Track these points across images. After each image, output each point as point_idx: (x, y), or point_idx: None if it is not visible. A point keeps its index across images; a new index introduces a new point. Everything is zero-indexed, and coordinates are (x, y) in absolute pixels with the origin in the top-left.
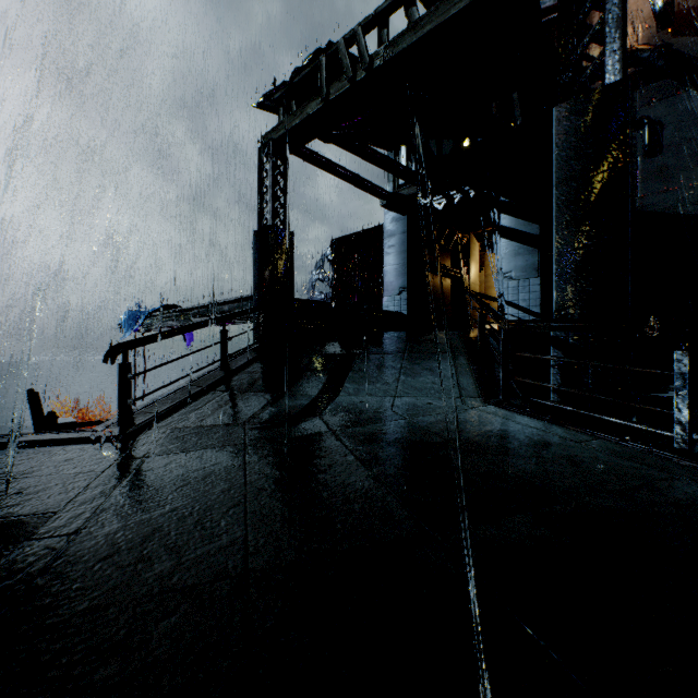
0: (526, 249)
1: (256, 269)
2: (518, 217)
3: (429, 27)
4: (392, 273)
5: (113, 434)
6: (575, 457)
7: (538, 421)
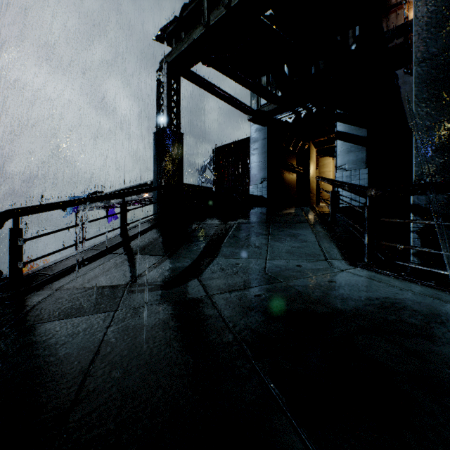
0: (356, 147)
1: (155, 161)
2: (350, 124)
3: None
4: (255, 168)
5: None
6: None
7: (420, 286)
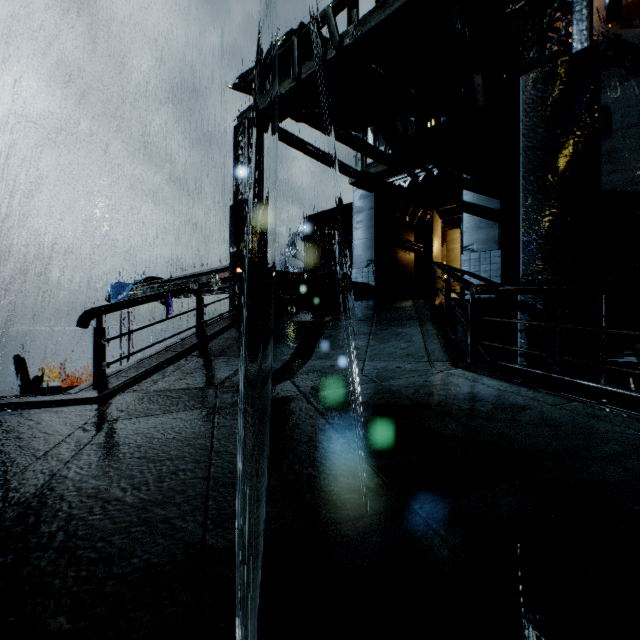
0: (487, 223)
1: (232, 242)
2: (479, 193)
3: (397, 5)
4: (360, 246)
5: (86, 397)
6: (553, 420)
7: (508, 384)
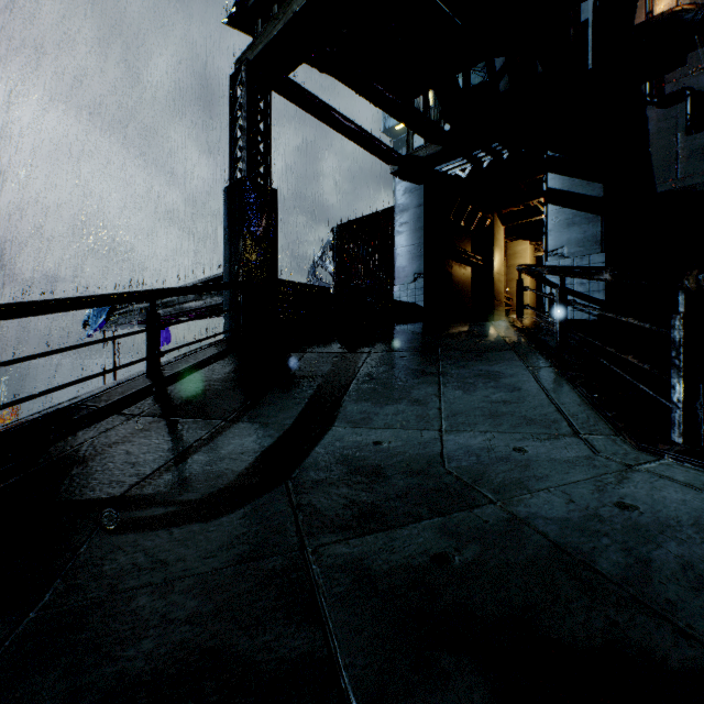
0: (584, 216)
1: (227, 239)
2: (573, 176)
3: None
4: (404, 256)
5: None
6: None
7: None
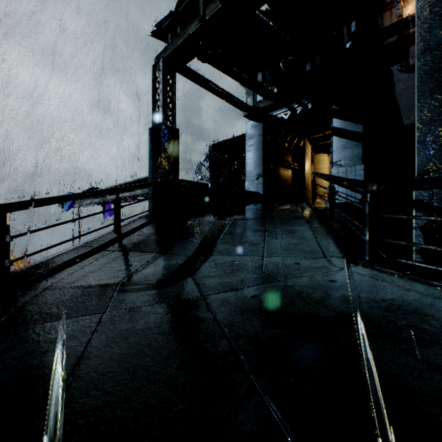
0: (352, 143)
1: (151, 157)
2: (346, 120)
3: None
4: (251, 164)
5: None
6: None
7: (428, 287)
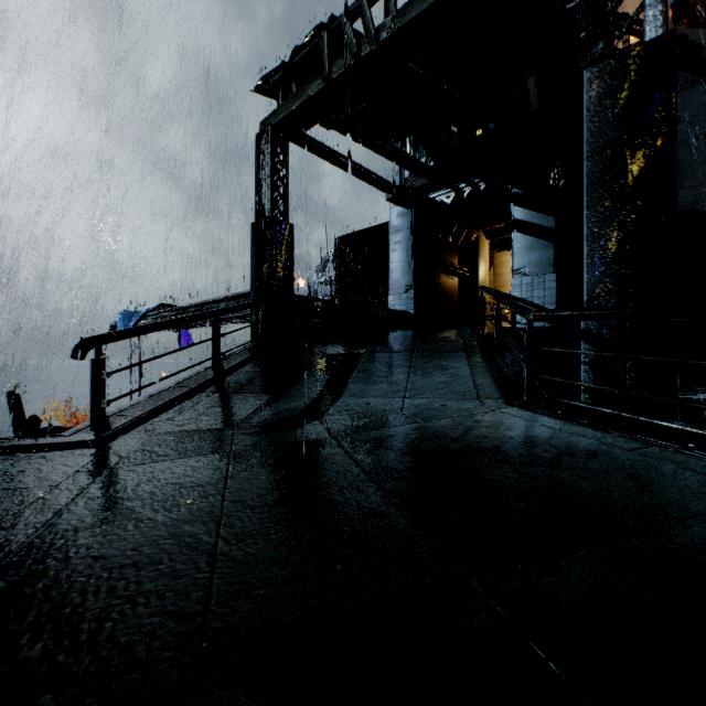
0: (540, 243)
1: (254, 264)
2: (532, 209)
3: None
4: (398, 270)
5: (81, 440)
6: (631, 469)
7: (573, 425)
